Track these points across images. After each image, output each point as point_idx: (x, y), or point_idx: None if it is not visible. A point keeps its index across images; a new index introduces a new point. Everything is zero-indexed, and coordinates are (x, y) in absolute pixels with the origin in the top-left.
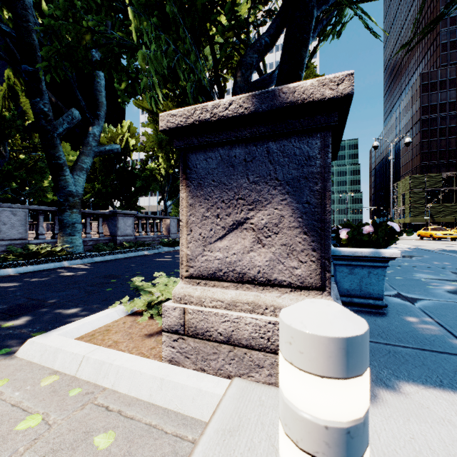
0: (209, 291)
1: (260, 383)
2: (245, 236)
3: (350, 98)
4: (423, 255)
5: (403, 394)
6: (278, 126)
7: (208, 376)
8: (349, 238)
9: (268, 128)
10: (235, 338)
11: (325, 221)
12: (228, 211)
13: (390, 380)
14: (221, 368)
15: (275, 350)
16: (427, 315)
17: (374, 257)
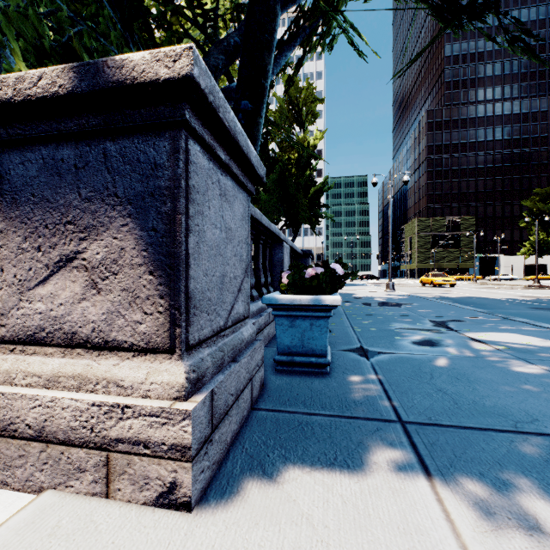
0: (24, 362)
1: (81, 495)
2: (75, 278)
3: (194, 83)
4: (413, 302)
5: (276, 484)
6: (114, 117)
7: (4, 494)
8: (290, 283)
9: (101, 120)
10: (49, 430)
11: (175, 255)
12: (53, 240)
13: (275, 464)
14: (30, 478)
15: (100, 445)
16: (374, 372)
17: (315, 305)
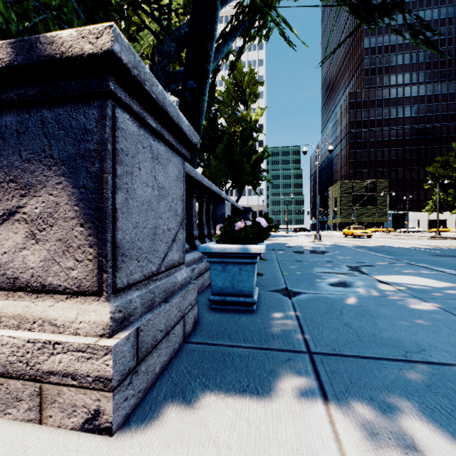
0: None
1: (18, 422)
2: (17, 230)
3: (115, 58)
4: (335, 251)
5: (192, 409)
6: (48, 88)
7: None
8: (222, 234)
9: (37, 91)
10: None
11: (102, 209)
12: None
13: (194, 391)
14: None
15: (35, 377)
16: (293, 310)
17: (243, 253)
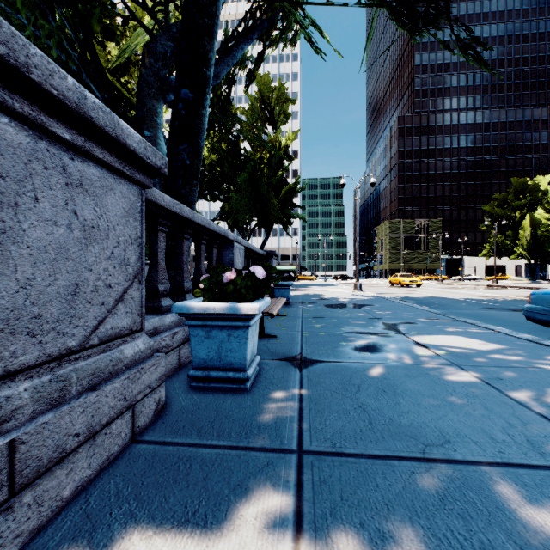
0: None
1: None
2: None
3: None
4: (375, 304)
5: None
6: None
7: None
8: (206, 289)
9: None
10: None
11: None
12: None
13: (111, 527)
14: None
15: None
16: (299, 386)
17: (231, 314)
